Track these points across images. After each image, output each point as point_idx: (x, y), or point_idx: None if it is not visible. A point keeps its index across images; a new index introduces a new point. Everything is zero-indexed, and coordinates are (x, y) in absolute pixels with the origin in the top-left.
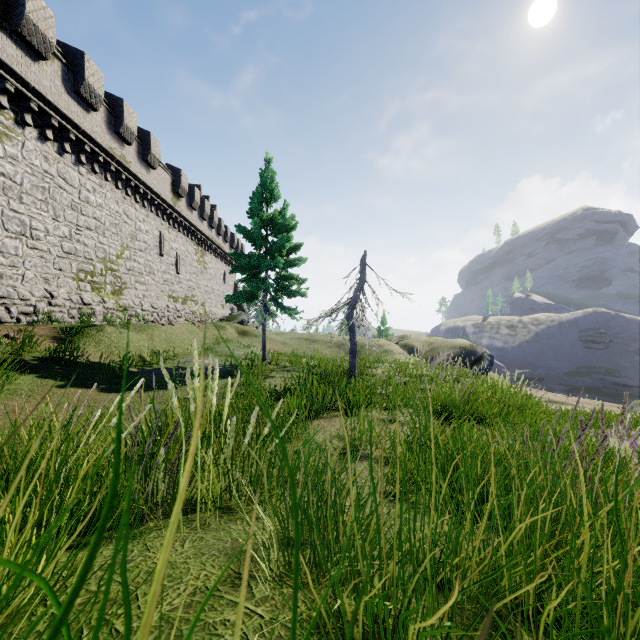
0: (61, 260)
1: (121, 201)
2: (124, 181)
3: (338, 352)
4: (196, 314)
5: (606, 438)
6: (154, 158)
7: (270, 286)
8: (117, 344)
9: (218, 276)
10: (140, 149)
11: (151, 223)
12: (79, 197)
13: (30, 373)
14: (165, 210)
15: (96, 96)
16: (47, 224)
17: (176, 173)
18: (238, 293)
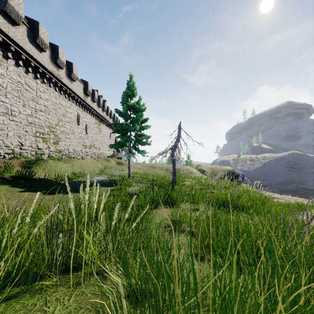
0: (27, 126)
1: (58, 97)
2: (59, 87)
3: (166, 173)
4: (96, 154)
5: None
6: (74, 76)
7: (132, 139)
8: (54, 169)
9: (107, 135)
10: (67, 71)
11: (73, 108)
12: (36, 95)
13: (6, 184)
14: (80, 102)
15: (45, 44)
16: (19, 108)
17: (86, 84)
18: (116, 143)
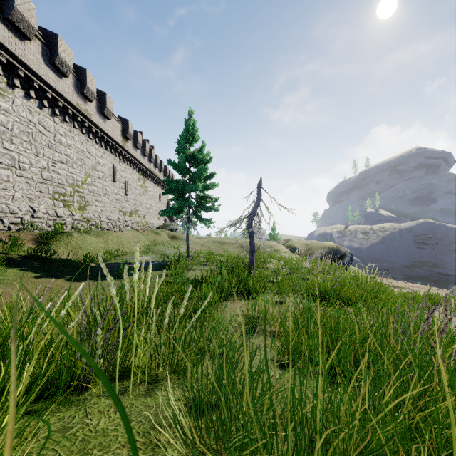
0: (41, 185)
1: (85, 142)
2: (87, 128)
3: (241, 251)
4: (139, 224)
5: (450, 321)
6: (109, 111)
7: (192, 203)
8: (81, 245)
9: (155, 196)
10: (99, 105)
11: (107, 158)
12: (54, 139)
13: (15, 267)
14: (117, 149)
15: (66, 66)
16: (31, 159)
17: (125, 122)
18: (169, 209)
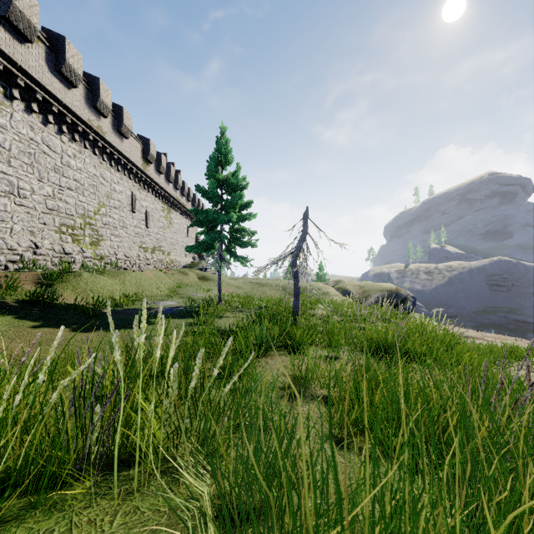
0: (45, 215)
1: (98, 165)
2: (101, 148)
3: (283, 294)
4: (163, 262)
5: None
6: (127, 129)
7: (224, 238)
8: (92, 288)
9: (182, 230)
10: (114, 121)
11: (124, 185)
12: (61, 162)
13: (9, 314)
14: (136, 174)
15: (76, 75)
16: (33, 184)
17: (146, 142)
18: (197, 244)
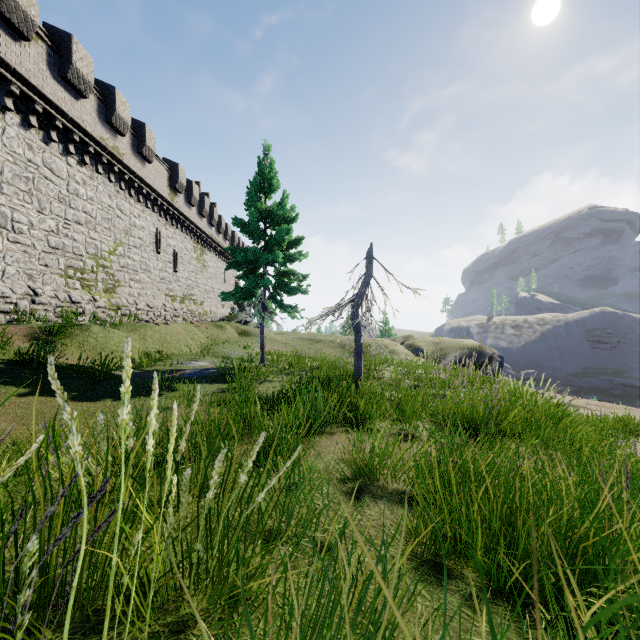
0: (47, 255)
1: (114, 195)
2: (117, 174)
3: (341, 353)
4: (195, 313)
5: None
6: (149, 151)
7: (268, 282)
8: (104, 345)
9: (218, 275)
10: (134, 141)
11: (147, 219)
12: (67, 189)
13: None
14: (162, 206)
15: (85, 82)
16: (31, 217)
17: (173, 167)
18: (234, 290)
